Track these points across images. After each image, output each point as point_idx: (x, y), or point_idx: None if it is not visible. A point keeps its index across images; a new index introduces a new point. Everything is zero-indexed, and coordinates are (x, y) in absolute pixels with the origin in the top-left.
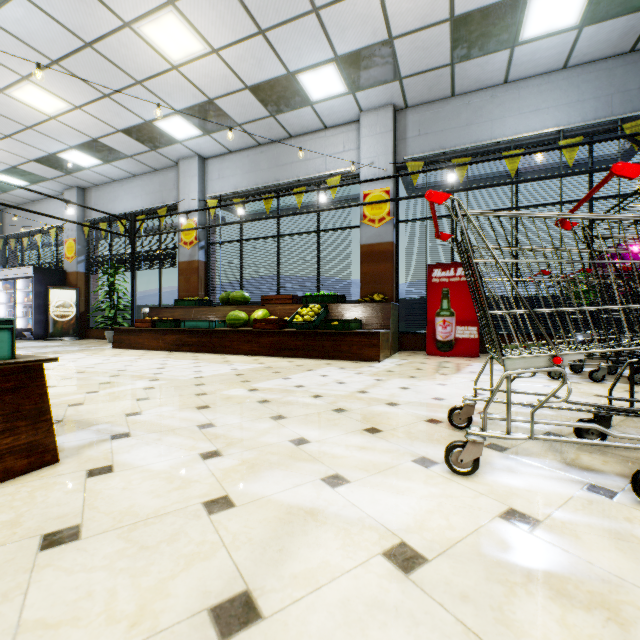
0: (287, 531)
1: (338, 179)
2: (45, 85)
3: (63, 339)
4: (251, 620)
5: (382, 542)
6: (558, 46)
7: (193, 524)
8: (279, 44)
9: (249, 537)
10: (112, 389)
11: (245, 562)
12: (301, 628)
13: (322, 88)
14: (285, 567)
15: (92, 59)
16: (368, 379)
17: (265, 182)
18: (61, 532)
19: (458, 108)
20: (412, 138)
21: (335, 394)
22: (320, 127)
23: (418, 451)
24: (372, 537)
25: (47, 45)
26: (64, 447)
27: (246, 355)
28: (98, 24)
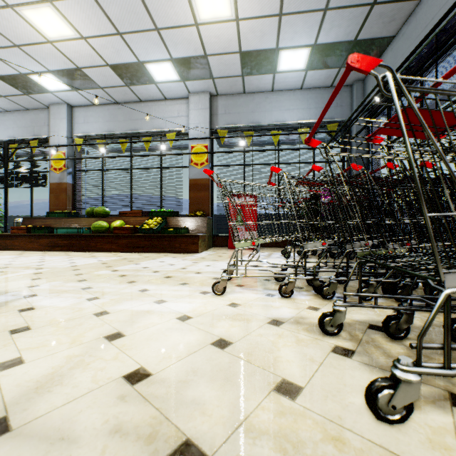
0: (136, 317)
1: (174, 135)
2: None
3: None
4: (121, 337)
5: (177, 315)
6: (297, 77)
7: (90, 320)
8: (132, 43)
9: (118, 320)
10: (8, 275)
11: (117, 326)
12: (141, 336)
13: (163, 75)
14: (135, 325)
15: None
16: (189, 262)
17: (122, 130)
18: (19, 329)
19: (247, 101)
20: (221, 114)
21: (167, 270)
22: (162, 98)
23: (203, 289)
24: (173, 315)
25: None
26: None
27: (107, 252)
28: None
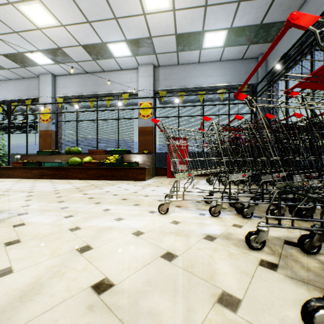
0: (101, 232)
1: (128, 95)
2: None
3: None
4: (90, 249)
5: (132, 231)
6: (217, 52)
7: (66, 234)
8: (98, 29)
9: (87, 235)
10: (8, 197)
11: (87, 240)
12: (105, 248)
13: (119, 52)
14: (100, 239)
15: None
16: (139, 187)
17: (90, 92)
18: (12, 241)
19: (180, 70)
20: (161, 80)
21: (123, 194)
22: (119, 69)
23: (151, 209)
24: (129, 230)
25: None
26: None
27: (80, 179)
28: None
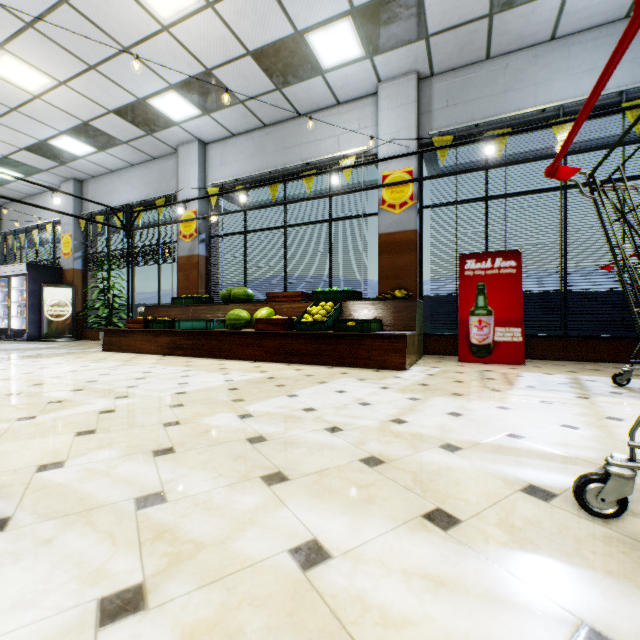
0: None
1: (353, 160)
2: (23, 55)
3: (58, 340)
4: None
5: None
6: None
7: None
8: None
9: None
10: (57, 413)
11: None
12: None
13: (335, 52)
14: None
15: (70, 19)
16: (399, 398)
17: (271, 167)
18: None
19: (494, 72)
20: (438, 110)
21: (360, 425)
22: (332, 102)
23: (563, 600)
24: None
25: (17, 2)
26: None
27: (247, 360)
28: None
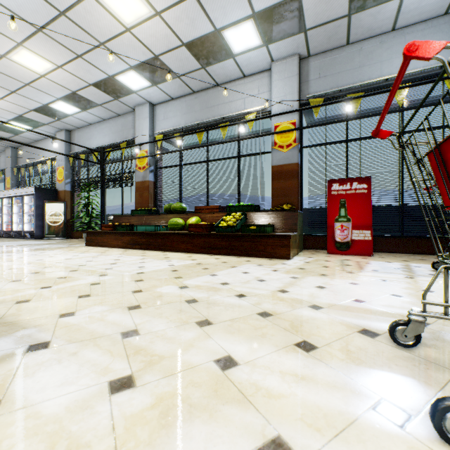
0: None
1: (254, 115)
2: (34, 49)
3: (55, 238)
4: None
5: None
6: None
7: None
8: (208, 4)
9: None
10: (64, 284)
11: None
12: None
13: (242, 42)
14: None
15: (66, 26)
16: (284, 277)
17: (198, 120)
18: None
19: (352, 54)
20: (313, 80)
21: (257, 293)
22: (240, 76)
23: (373, 387)
24: None
25: (32, 15)
26: None
27: (182, 252)
28: None
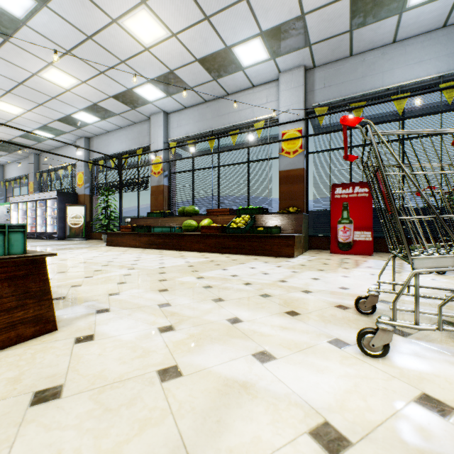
0: (224, 402)
1: (262, 123)
2: (63, 68)
3: (75, 239)
4: None
5: (307, 420)
6: (439, 9)
7: (148, 390)
8: (219, 26)
9: (192, 406)
10: (102, 275)
11: (188, 431)
12: None
13: (251, 57)
14: (222, 439)
15: (92, 47)
16: (286, 271)
17: (209, 128)
18: (48, 390)
19: (355, 64)
20: (319, 90)
21: (261, 282)
22: (249, 86)
23: (332, 333)
24: (298, 414)
25: (63, 40)
26: (63, 318)
27: (196, 252)
28: (95, 22)
